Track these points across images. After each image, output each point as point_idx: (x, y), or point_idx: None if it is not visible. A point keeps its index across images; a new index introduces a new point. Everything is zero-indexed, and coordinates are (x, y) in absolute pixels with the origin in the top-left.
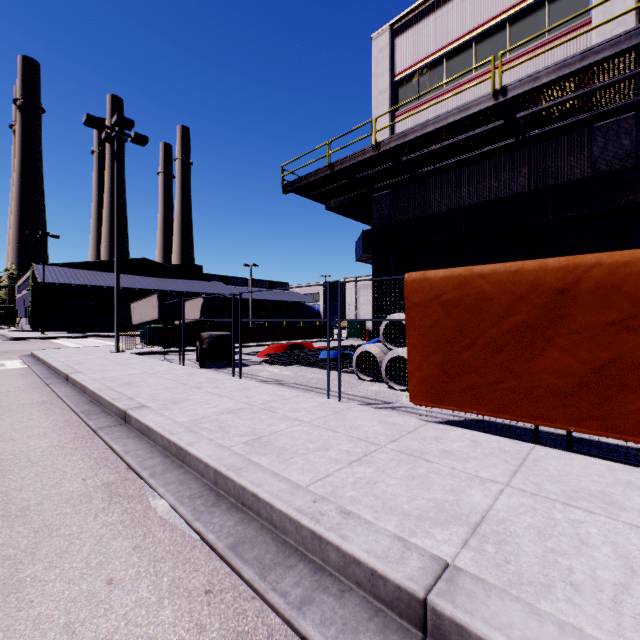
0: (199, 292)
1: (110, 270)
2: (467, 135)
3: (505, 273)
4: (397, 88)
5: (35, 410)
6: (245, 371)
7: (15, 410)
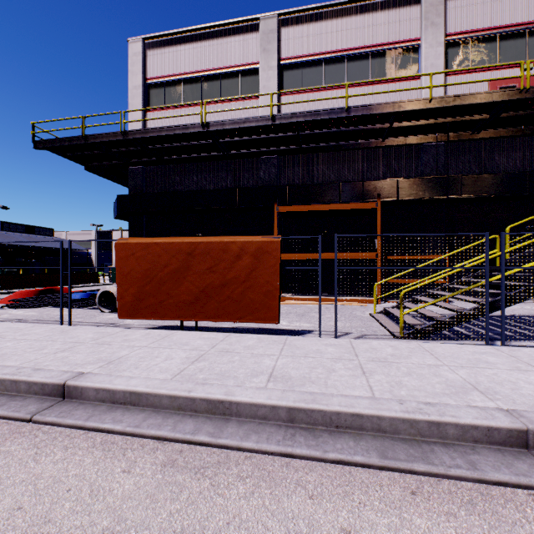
0: None
1: None
2: (193, 143)
3: (167, 243)
4: (149, 89)
5: None
6: None
7: None
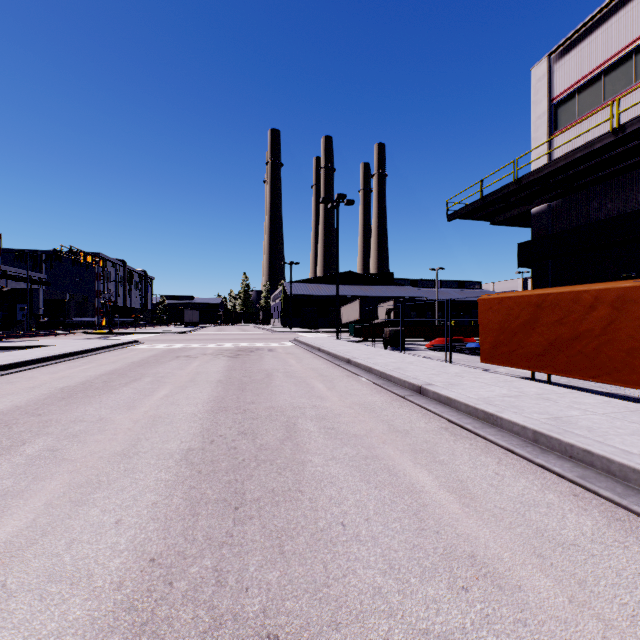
0: (390, 296)
1: (327, 282)
2: (609, 155)
3: (517, 296)
4: (556, 109)
5: (313, 359)
6: (411, 353)
7: (306, 358)
